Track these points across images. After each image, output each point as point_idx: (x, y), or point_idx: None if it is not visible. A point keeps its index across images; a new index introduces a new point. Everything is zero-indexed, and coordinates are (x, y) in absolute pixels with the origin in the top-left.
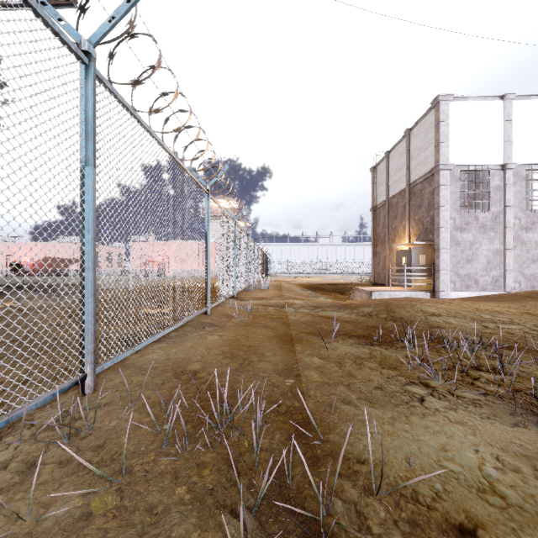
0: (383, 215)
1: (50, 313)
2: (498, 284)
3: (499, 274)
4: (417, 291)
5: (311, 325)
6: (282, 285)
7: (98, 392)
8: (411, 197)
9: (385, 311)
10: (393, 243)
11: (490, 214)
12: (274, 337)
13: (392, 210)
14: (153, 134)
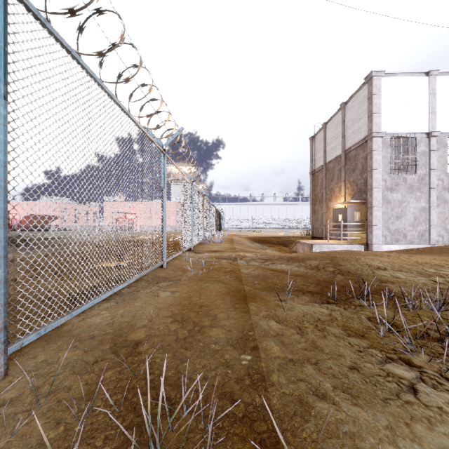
0: (321, 178)
1: (13, 267)
2: (423, 238)
3: (425, 229)
4: (352, 244)
5: (263, 280)
6: (234, 238)
7: (8, 380)
8: (346, 162)
9: (331, 264)
10: (330, 202)
11: (417, 176)
12: (227, 294)
13: (329, 173)
14: (98, 80)
